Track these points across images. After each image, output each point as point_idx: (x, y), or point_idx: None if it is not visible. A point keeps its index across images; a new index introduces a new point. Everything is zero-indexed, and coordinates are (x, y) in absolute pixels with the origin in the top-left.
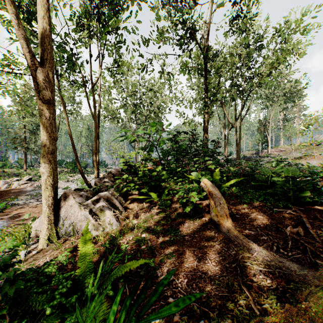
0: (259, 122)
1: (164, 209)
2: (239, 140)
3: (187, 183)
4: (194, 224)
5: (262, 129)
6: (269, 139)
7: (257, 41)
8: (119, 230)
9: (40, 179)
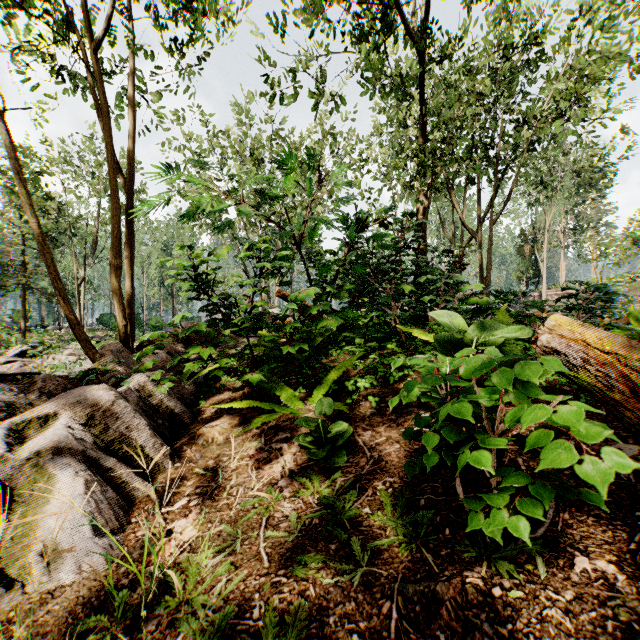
0: (520, 236)
1: (327, 458)
2: (488, 266)
3: (401, 355)
4: (546, 632)
5: (528, 250)
6: (543, 269)
7: (530, 42)
8: (82, 600)
9: (47, 354)
